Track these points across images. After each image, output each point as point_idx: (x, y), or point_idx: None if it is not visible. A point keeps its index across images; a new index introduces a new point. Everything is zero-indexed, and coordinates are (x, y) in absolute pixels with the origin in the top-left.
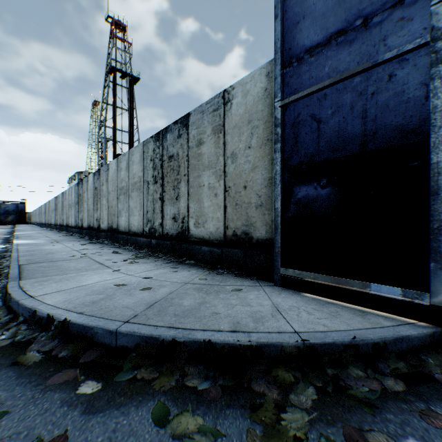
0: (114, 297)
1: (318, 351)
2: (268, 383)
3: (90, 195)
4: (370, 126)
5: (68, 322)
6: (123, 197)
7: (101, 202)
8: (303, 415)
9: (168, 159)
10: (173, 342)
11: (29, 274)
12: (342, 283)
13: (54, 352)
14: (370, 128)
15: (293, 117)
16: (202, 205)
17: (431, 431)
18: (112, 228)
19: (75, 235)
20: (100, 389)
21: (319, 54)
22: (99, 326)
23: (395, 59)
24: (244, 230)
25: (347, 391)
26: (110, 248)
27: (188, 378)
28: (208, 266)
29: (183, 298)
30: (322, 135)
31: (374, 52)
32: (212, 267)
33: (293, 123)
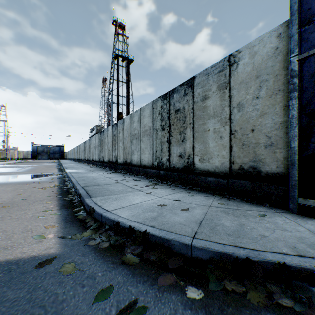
0: (164, 214)
1: None
2: None
3: (109, 140)
4: None
5: (147, 233)
6: (135, 141)
7: (117, 145)
8: None
9: (174, 112)
10: (247, 260)
11: (92, 193)
12: None
13: (144, 256)
14: None
15: (313, 68)
16: (206, 145)
17: None
18: (127, 163)
19: (99, 166)
20: (204, 296)
21: None
22: (175, 239)
23: None
24: (251, 165)
25: None
26: (128, 176)
27: (276, 296)
28: (215, 193)
29: (220, 219)
30: None
31: None
32: (219, 194)
33: (313, 73)
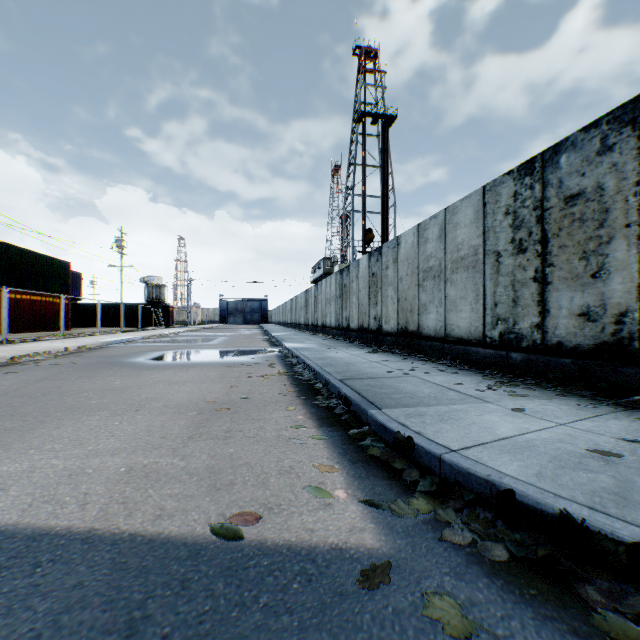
0: None
1: None
2: None
3: (362, 285)
4: None
5: None
6: (431, 284)
7: (382, 293)
8: None
9: (561, 204)
10: None
11: (374, 398)
12: None
13: None
14: None
15: None
16: None
17: None
18: (407, 331)
19: (338, 338)
20: None
21: None
22: None
23: None
24: None
25: None
26: (416, 361)
27: None
28: None
29: None
30: None
31: None
32: None
33: None
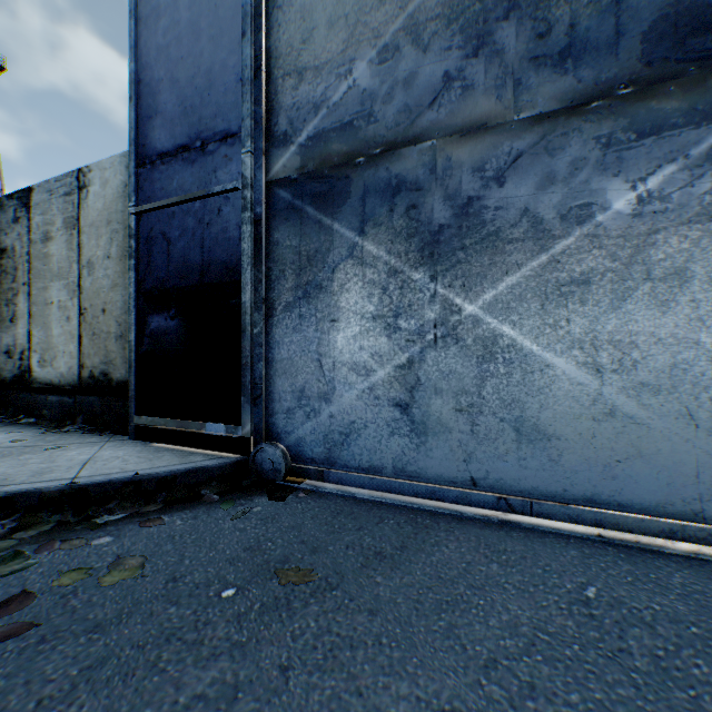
0: None
1: (90, 492)
2: (3, 529)
3: None
4: (207, 257)
5: None
6: None
7: None
8: (13, 543)
9: None
10: None
11: None
12: (186, 426)
13: None
14: (207, 260)
15: (147, 230)
16: (50, 333)
17: (135, 530)
18: None
19: None
20: None
21: (169, 163)
22: None
23: (222, 194)
24: (103, 369)
25: (92, 520)
26: None
27: None
28: (53, 425)
29: None
30: (172, 258)
31: (209, 180)
32: (59, 425)
33: (147, 238)
